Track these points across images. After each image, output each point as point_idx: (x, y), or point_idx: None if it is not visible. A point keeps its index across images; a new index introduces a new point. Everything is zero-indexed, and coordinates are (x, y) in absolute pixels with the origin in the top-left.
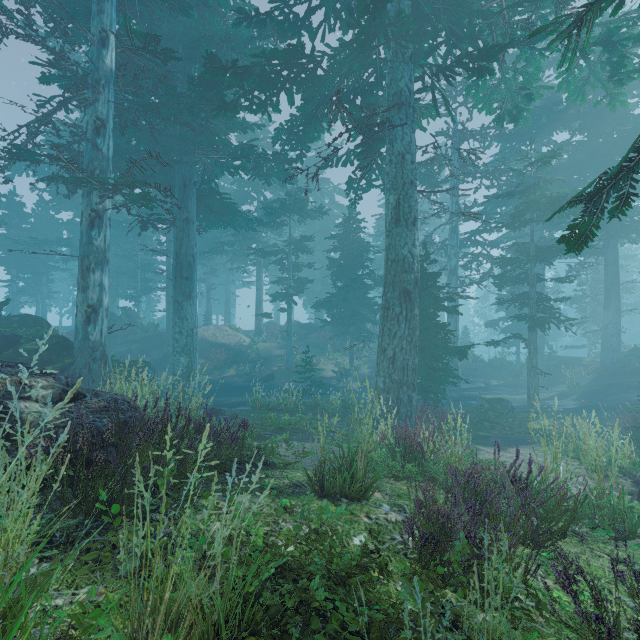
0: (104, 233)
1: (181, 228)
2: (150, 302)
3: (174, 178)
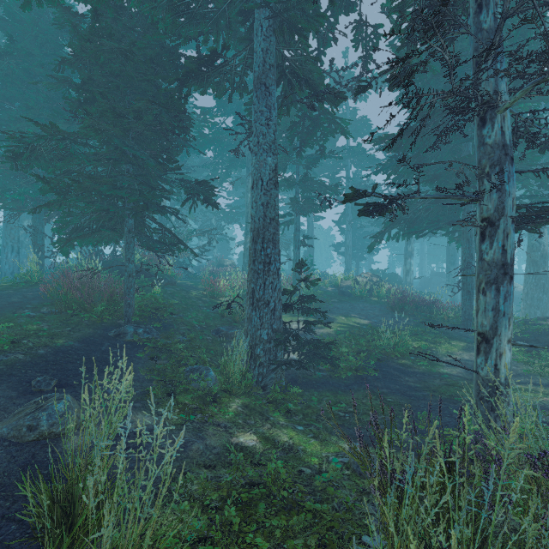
0: (411, 246)
1: None
2: None
3: None
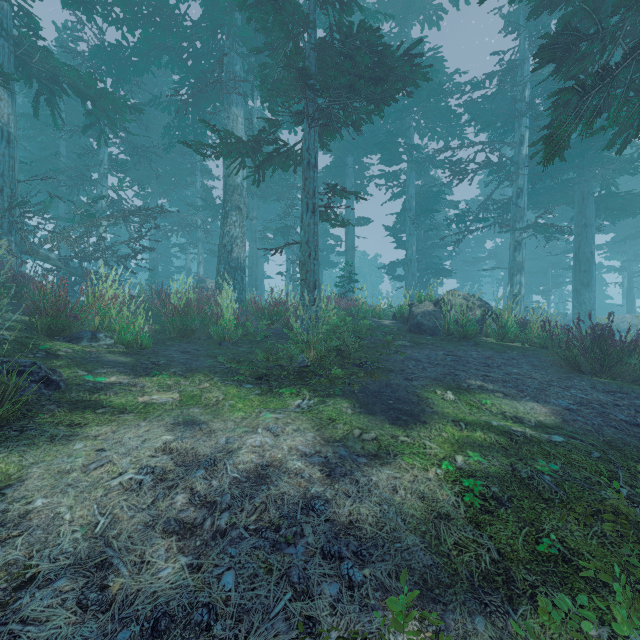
0: (521, 253)
1: (578, 234)
2: (561, 296)
3: (574, 195)
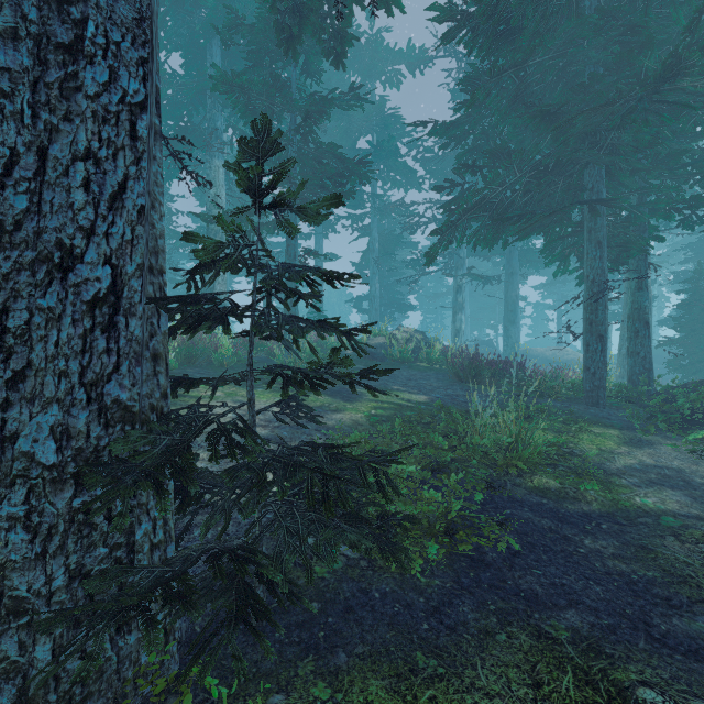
0: (462, 295)
1: (506, 280)
2: None
3: None
